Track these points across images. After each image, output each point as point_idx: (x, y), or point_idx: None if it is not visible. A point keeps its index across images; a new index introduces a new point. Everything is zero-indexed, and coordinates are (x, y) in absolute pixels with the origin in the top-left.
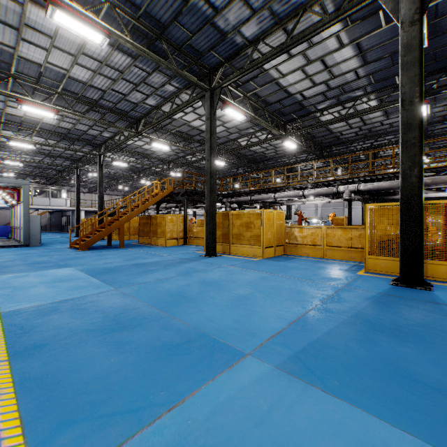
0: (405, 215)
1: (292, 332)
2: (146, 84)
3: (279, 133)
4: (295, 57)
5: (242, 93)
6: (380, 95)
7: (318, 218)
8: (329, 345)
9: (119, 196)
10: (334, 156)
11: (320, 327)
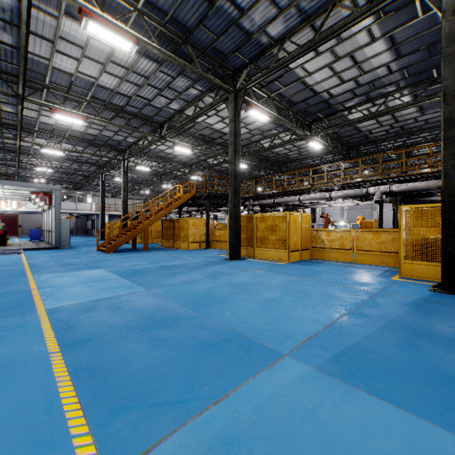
0: (446, 217)
1: (329, 335)
2: (170, 88)
3: (303, 133)
4: (323, 54)
5: (266, 94)
6: (414, 90)
7: (345, 221)
8: (369, 349)
9: (140, 200)
10: (362, 156)
11: (357, 331)
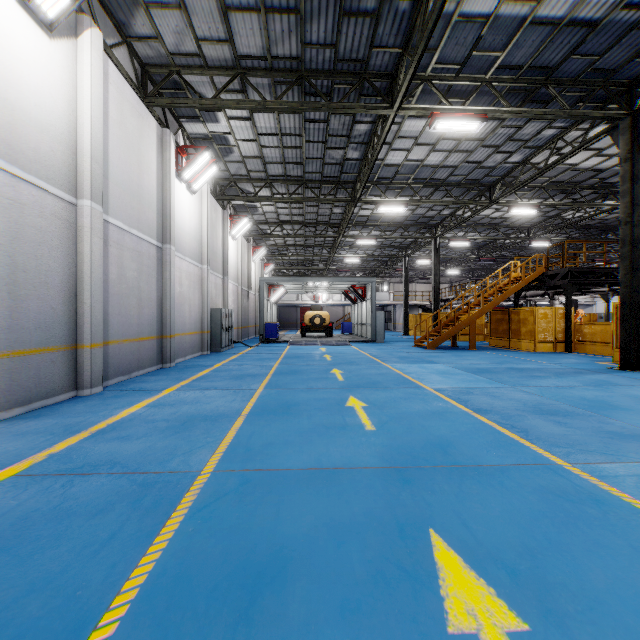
0: None
1: None
2: (512, 140)
3: None
4: None
5: None
6: None
7: None
8: None
9: (443, 284)
10: None
11: None
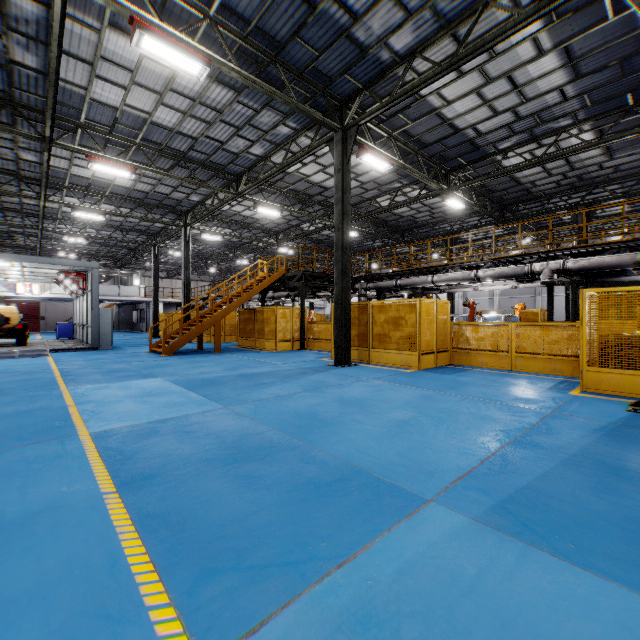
0: None
1: (488, 473)
2: (252, 126)
3: (438, 187)
4: (468, 75)
5: (386, 132)
6: (599, 123)
7: (497, 311)
8: (548, 493)
9: (206, 282)
10: (521, 218)
11: (528, 468)
